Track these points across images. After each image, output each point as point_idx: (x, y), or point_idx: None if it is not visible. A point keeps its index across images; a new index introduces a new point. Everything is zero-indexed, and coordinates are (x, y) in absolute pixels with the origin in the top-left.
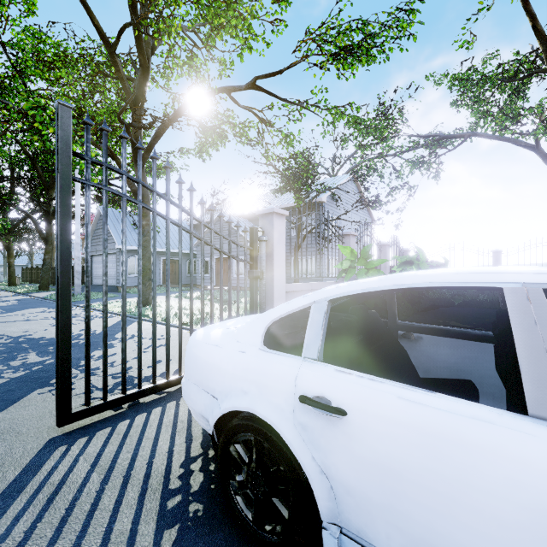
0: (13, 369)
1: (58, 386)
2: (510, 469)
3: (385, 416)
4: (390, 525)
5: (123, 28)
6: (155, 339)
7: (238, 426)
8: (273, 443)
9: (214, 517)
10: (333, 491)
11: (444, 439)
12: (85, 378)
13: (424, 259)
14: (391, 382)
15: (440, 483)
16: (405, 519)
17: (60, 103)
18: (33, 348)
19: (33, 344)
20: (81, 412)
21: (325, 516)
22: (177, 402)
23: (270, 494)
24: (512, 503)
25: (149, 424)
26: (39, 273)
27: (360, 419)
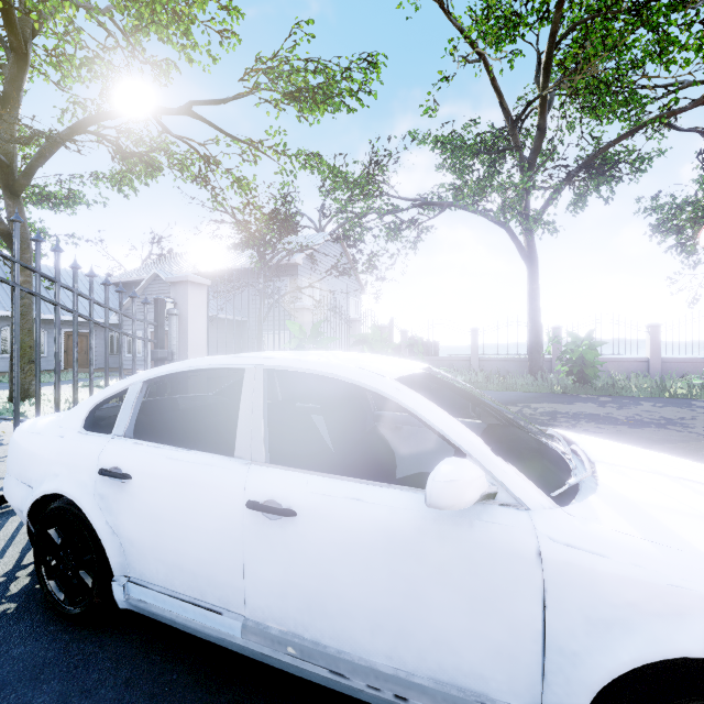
0: None
1: None
2: (214, 494)
3: (155, 474)
4: (157, 560)
5: None
6: None
7: (51, 510)
8: (79, 518)
9: (28, 611)
10: (123, 547)
11: (185, 483)
12: None
13: (379, 338)
14: (168, 447)
15: (182, 516)
16: (165, 551)
17: None
18: None
19: None
20: None
21: (117, 571)
22: None
23: (78, 568)
24: (214, 517)
25: None
26: None
27: (140, 480)
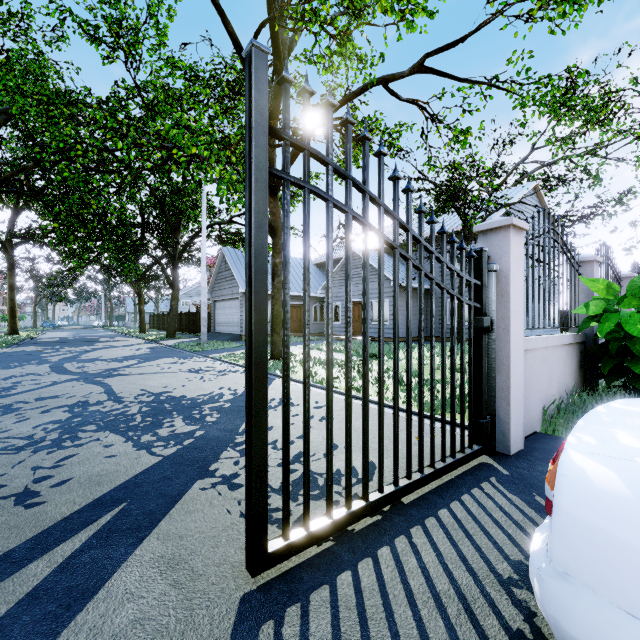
0: (163, 442)
1: (251, 510)
2: None
3: None
4: None
5: (260, 28)
6: (366, 429)
7: None
8: None
9: None
10: None
11: None
12: (283, 493)
13: None
14: None
15: None
16: None
17: (254, 46)
18: (177, 410)
19: (176, 404)
20: (279, 551)
21: None
22: (408, 538)
23: None
24: None
25: (390, 590)
26: (165, 319)
27: None
